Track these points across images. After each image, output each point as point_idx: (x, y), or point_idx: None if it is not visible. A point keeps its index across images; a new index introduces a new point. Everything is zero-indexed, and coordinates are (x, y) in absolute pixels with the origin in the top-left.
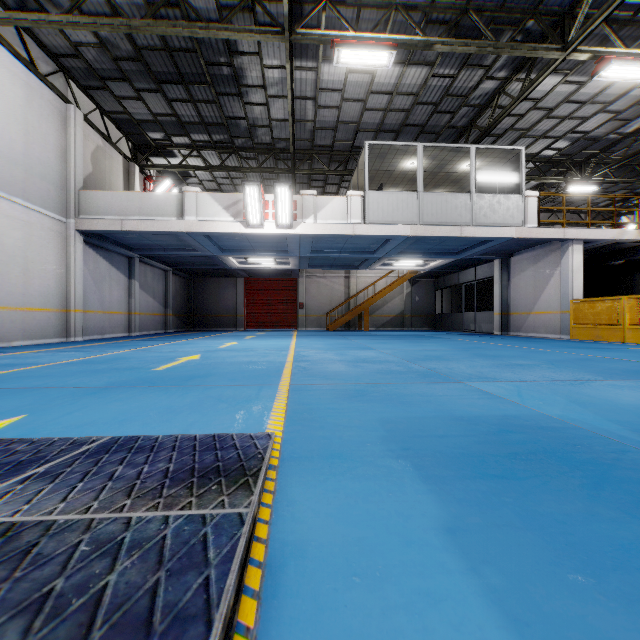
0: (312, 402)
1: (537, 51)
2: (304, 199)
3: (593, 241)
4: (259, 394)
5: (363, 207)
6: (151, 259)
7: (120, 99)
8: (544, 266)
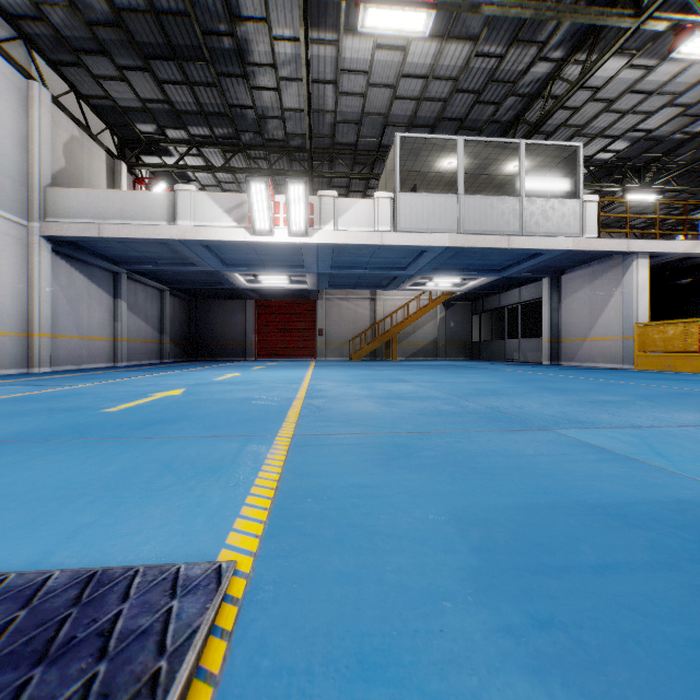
0: (324, 471)
1: (606, 18)
2: (322, 201)
3: (660, 255)
4: (239, 454)
5: (393, 212)
6: (142, 276)
7: (99, 79)
8: (602, 285)
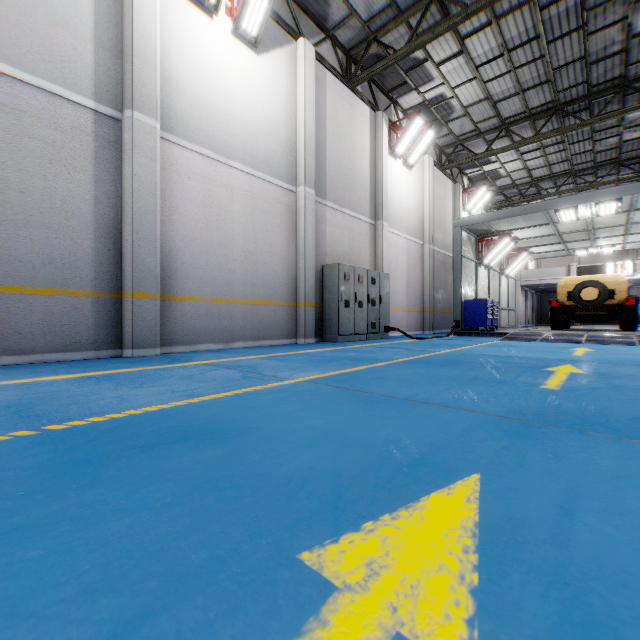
0: None
1: None
2: (639, 262)
3: None
4: None
5: None
6: (531, 289)
7: None
8: None
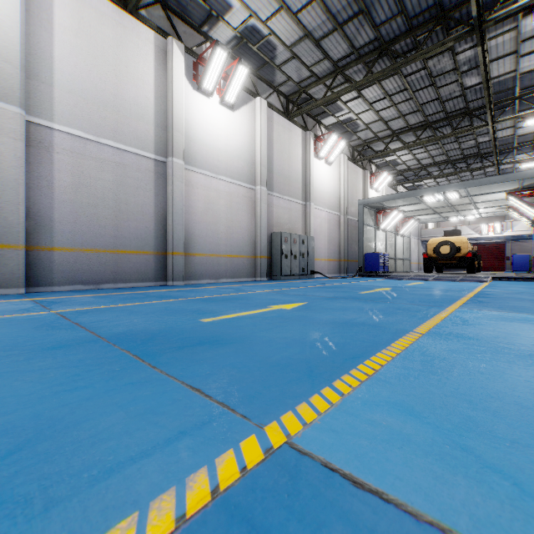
0: None
1: None
2: (506, 223)
3: None
4: None
5: None
6: None
7: None
8: None
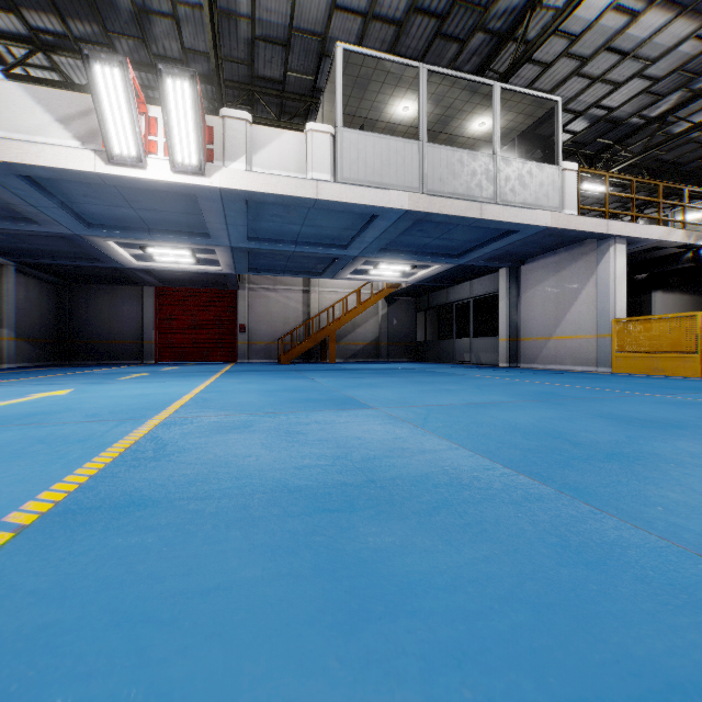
0: None
1: None
2: (228, 125)
3: (634, 242)
4: None
5: (333, 156)
6: None
7: None
8: (571, 275)
